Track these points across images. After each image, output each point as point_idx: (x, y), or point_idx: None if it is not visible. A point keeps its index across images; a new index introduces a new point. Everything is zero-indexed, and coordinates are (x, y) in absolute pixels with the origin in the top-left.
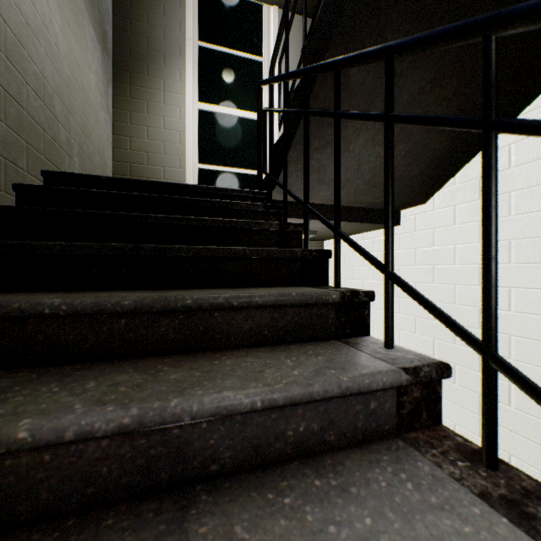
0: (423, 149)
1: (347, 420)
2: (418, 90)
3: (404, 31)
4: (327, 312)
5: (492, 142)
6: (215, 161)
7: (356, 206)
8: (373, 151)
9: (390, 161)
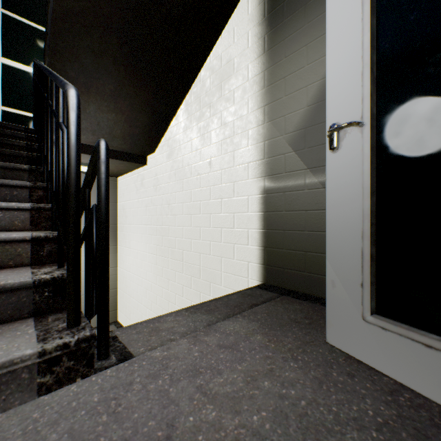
0: (135, 120)
1: (1, 196)
2: (114, 88)
3: (91, 59)
4: (24, 174)
5: (48, 107)
6: (20, 107)
7: (115, 150)
8: (104, 116)
9: (46, 112)
